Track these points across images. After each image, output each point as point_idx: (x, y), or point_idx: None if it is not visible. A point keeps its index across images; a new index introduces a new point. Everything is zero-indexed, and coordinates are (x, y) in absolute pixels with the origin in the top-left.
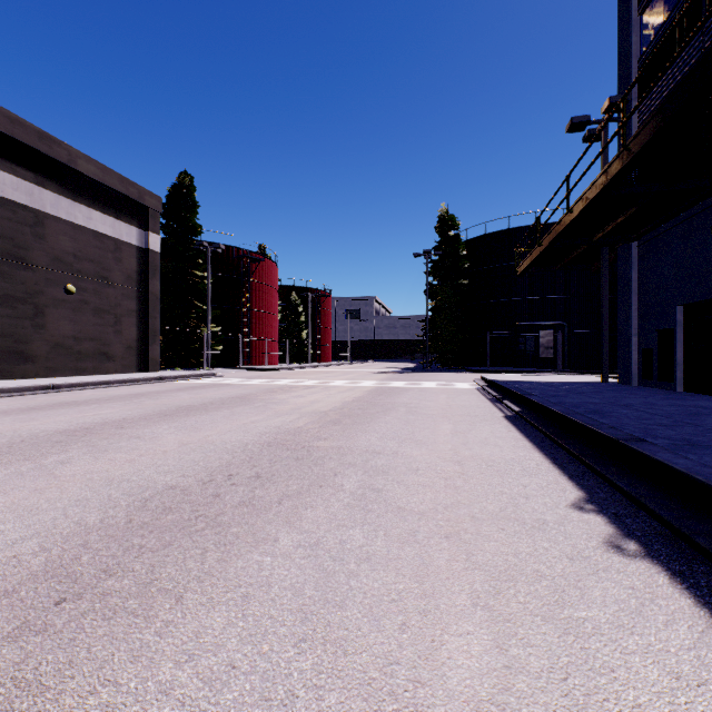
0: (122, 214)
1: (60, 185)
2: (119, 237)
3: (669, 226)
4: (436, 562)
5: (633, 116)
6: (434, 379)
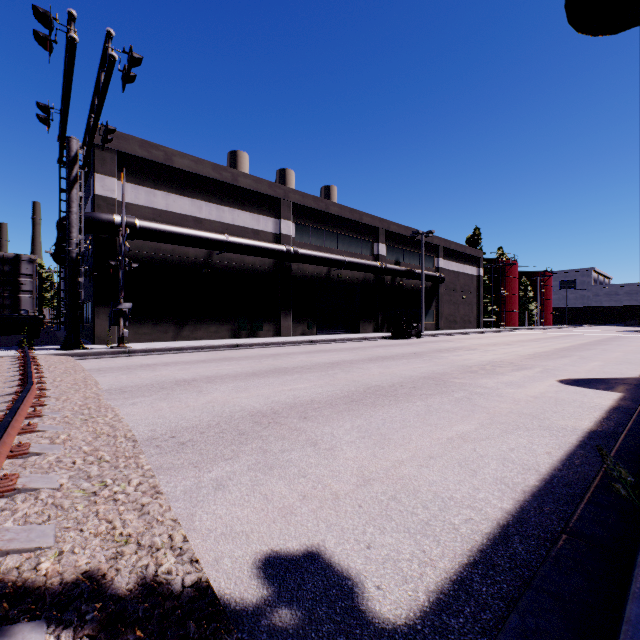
0: (472, 263)
1: (461, 260)
2: (472, 273)
3: None
4: None
5: None
6: None
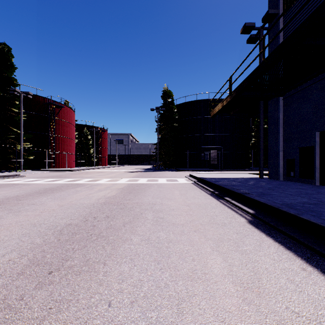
0: None
1: None
2: None
3: (309, 84)
4: None
5: (280, 23)
6: (163, 176)
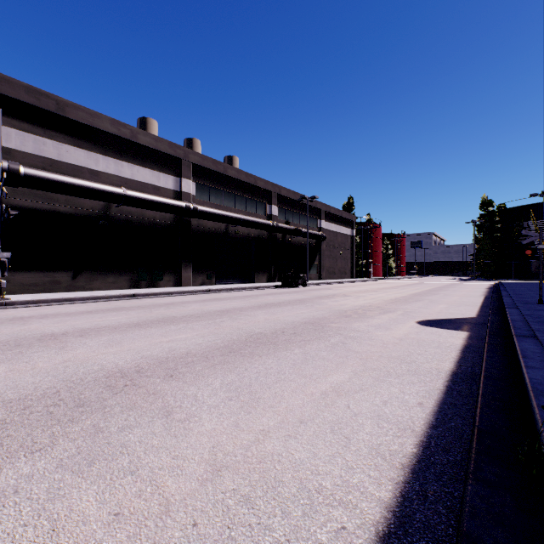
0: (348, 225)
1: (339, 222)
2: (347, 233)
3: None
4: (468, 288)
5: None
6: (475, 282)
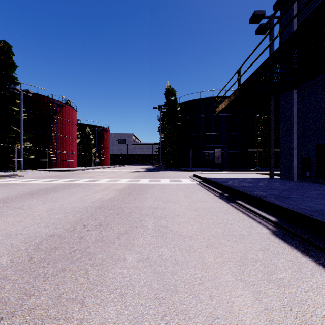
0: None
1: None
2: None
3: None
4: None
5: (294, 9)
6: (166, 176)
